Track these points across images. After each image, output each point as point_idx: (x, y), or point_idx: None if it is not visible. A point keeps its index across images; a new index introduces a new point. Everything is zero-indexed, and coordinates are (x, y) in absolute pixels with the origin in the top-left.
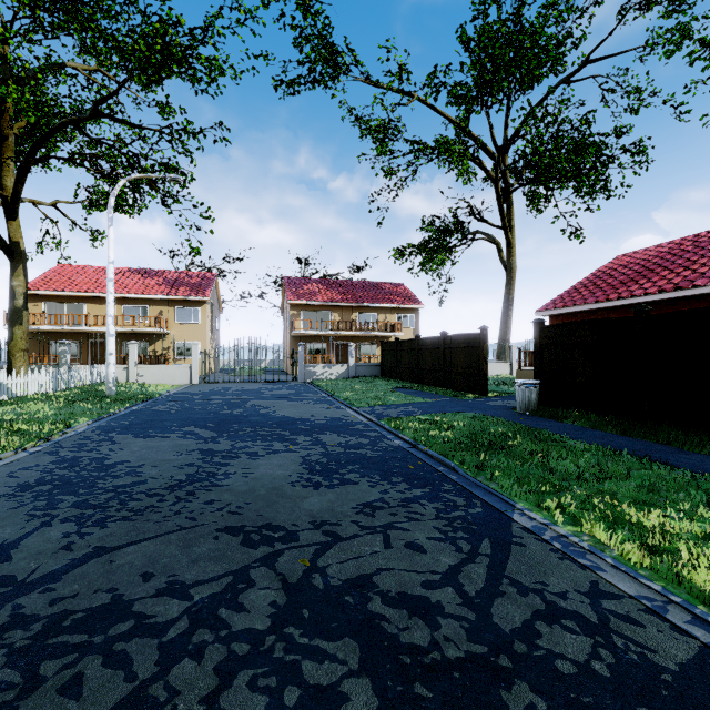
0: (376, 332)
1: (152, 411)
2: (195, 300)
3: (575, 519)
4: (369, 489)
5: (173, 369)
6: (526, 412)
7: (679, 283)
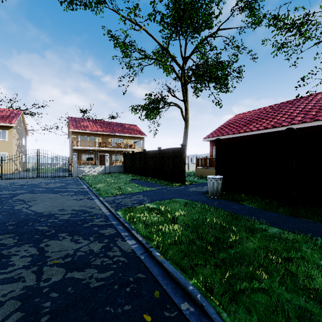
0: (122, 148)
1: None
2: (3, 125)
3: None
4: None
5: None
6: (215, 196)
7: (273, 124)
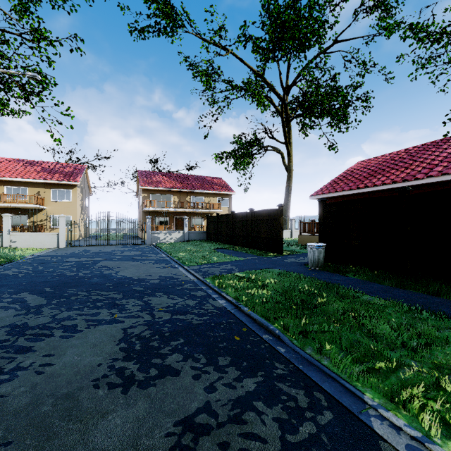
0: (203, 209)
1: (0, 274)
2: (68, 184)
3: (446, 425)
4: (193, 385)
5: (43, 236)
6: (316, 267)
7: (404, 177)
